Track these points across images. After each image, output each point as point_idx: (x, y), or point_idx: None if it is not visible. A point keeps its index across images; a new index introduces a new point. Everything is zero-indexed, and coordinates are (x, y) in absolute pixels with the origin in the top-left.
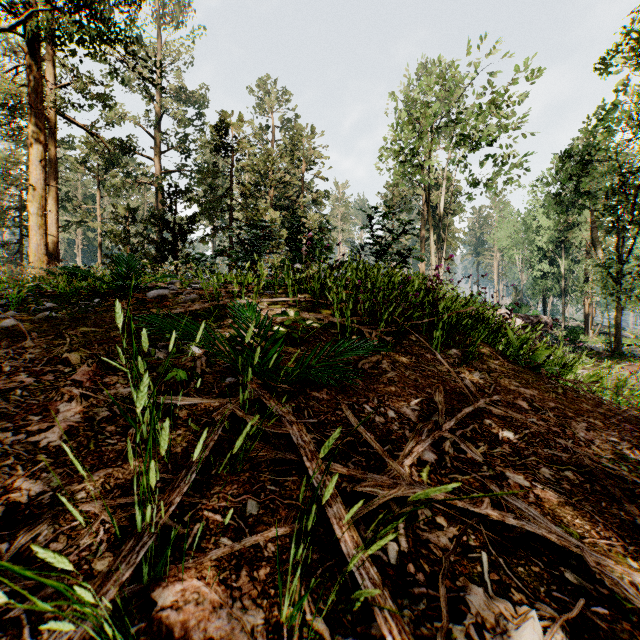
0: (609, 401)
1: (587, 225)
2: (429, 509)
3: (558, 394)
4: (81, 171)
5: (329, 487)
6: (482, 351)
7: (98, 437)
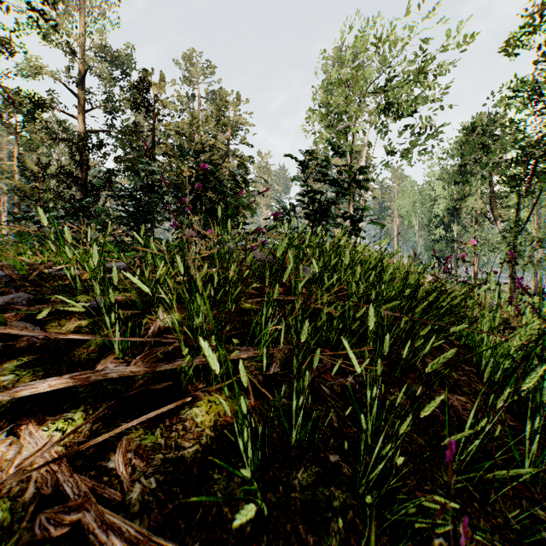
0: None
1: (476, 196)
2: None
3: None
4: None
5: None
6: None
7: None
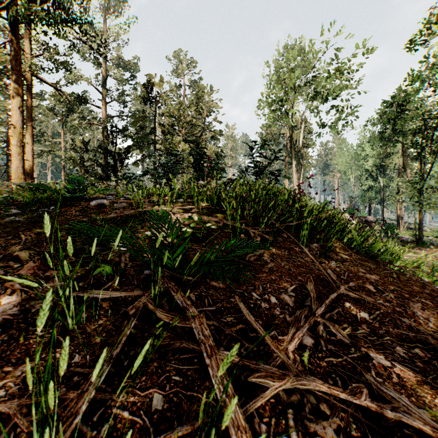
0: (429, 282)
1: (399, 154)
2: (313, 396)
3: (394, 278)
4: (50, 116)
5: (229, 411)
6: (335, 245)
7: (29, 329)
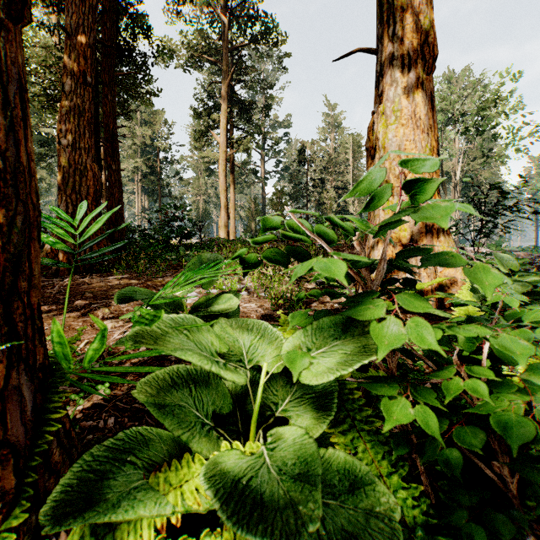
0: None
1: None
2: None
3: None
4: None
5: None
6: None
7: None
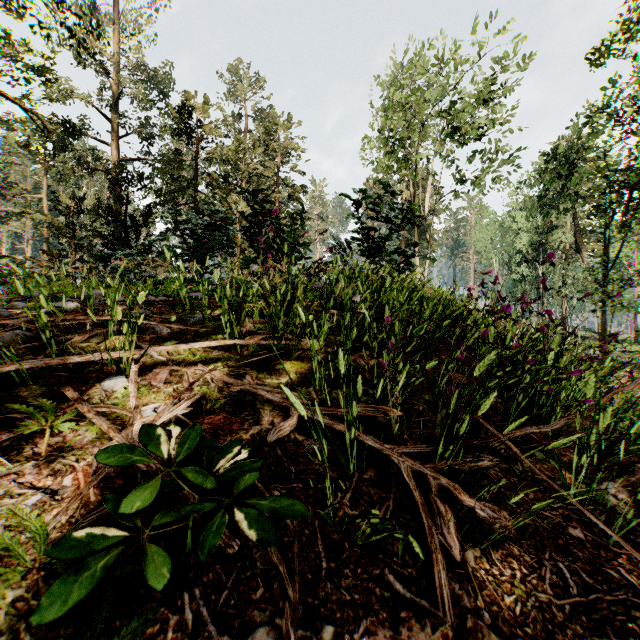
0: None
1: (565, 228)
2: None
3: None
4: (23, 155)
5: None
6: None
7: None
